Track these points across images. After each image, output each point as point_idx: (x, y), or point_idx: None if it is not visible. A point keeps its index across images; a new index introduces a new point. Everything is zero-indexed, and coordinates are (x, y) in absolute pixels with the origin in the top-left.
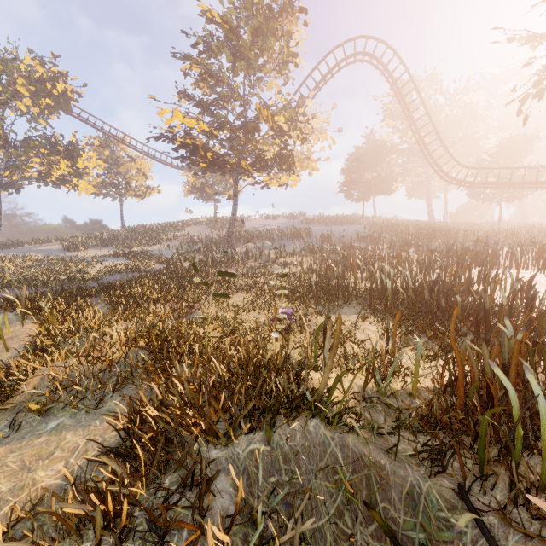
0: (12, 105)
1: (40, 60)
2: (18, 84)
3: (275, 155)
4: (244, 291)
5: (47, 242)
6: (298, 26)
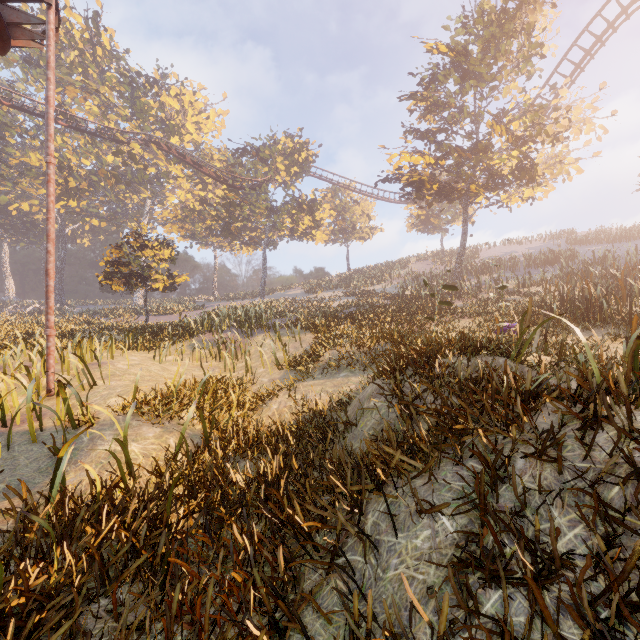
0: (273, 180)
1: (291, 138)
2: (278, 162)
3: (512, 170)
4: (471, 317)
5: (291, 288)
6: (543, 11)
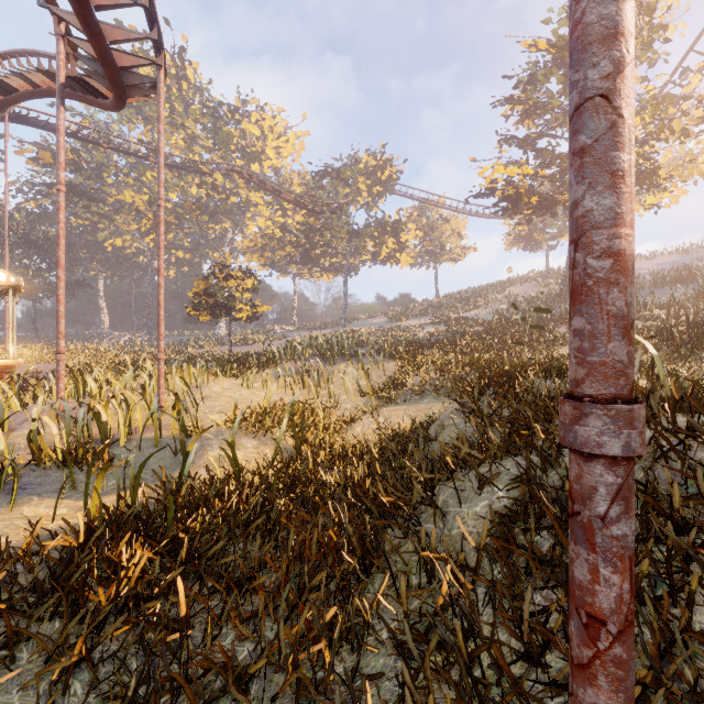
0: (354, 201)
1: (374, 155)
2: (359, 182)
3: None
4: None
5: (374, 317)
6: None
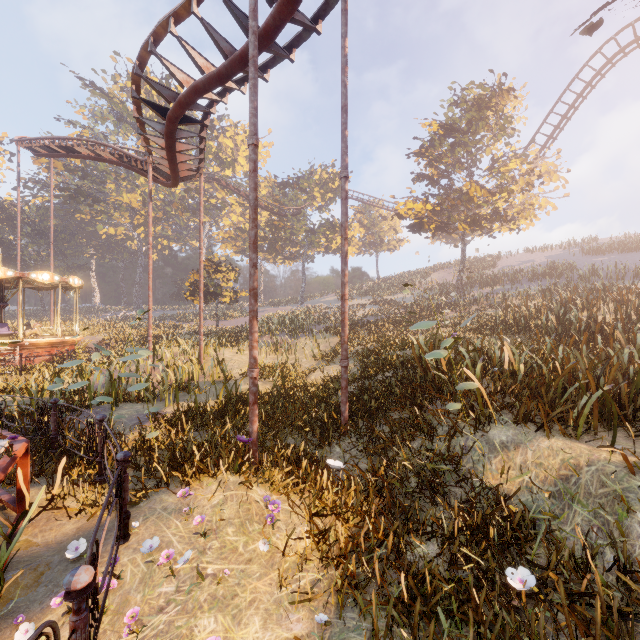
0: (311, 205)
1: (326, 170)
2: (315, 191)
3: (490, 214)
4: (448, 327)
5: (327, 295)
6: (510, 98)
